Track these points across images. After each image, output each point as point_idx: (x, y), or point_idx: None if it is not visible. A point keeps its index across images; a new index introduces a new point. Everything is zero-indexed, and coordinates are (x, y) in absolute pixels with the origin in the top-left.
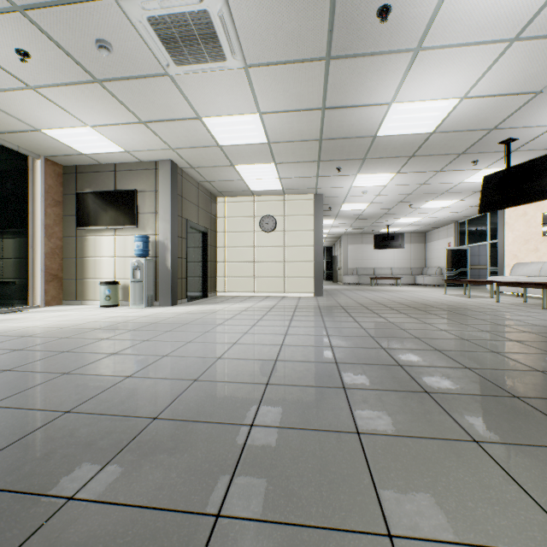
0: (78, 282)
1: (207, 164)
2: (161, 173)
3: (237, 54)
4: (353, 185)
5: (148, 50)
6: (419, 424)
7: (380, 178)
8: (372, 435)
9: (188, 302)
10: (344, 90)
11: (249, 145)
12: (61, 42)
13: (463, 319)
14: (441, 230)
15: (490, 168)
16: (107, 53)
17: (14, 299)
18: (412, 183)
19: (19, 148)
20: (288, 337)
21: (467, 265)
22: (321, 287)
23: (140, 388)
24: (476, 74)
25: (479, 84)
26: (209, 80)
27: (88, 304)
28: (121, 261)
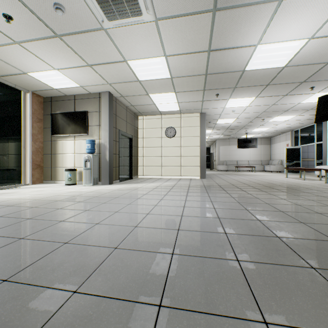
0: (52, 169)
1: (131, 94)
2: (103, 100)
3: (149, 9)
4: (226, 106)
5: (89, 10)
6: (324, 312)
7: (244, 101)
8: (281, 327)
9: (120, 182)
10: (224, 35)
11: (158, 80)
12: (31, 6)
13: (309, 196)
14: (281, 136)
15: (321, 92)
16: (61, 13)
17: (13, 180)
18: (265, 104)
19: (15, 86)
20: (186, 209)
21: (300, 158)
22: (205, 173)
23: (71, 255)
24: (323, 18)
25: (324, 26)
26: (131, 32)
27: (58, 183)
28: (78, 156)
